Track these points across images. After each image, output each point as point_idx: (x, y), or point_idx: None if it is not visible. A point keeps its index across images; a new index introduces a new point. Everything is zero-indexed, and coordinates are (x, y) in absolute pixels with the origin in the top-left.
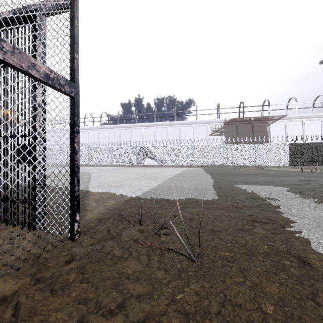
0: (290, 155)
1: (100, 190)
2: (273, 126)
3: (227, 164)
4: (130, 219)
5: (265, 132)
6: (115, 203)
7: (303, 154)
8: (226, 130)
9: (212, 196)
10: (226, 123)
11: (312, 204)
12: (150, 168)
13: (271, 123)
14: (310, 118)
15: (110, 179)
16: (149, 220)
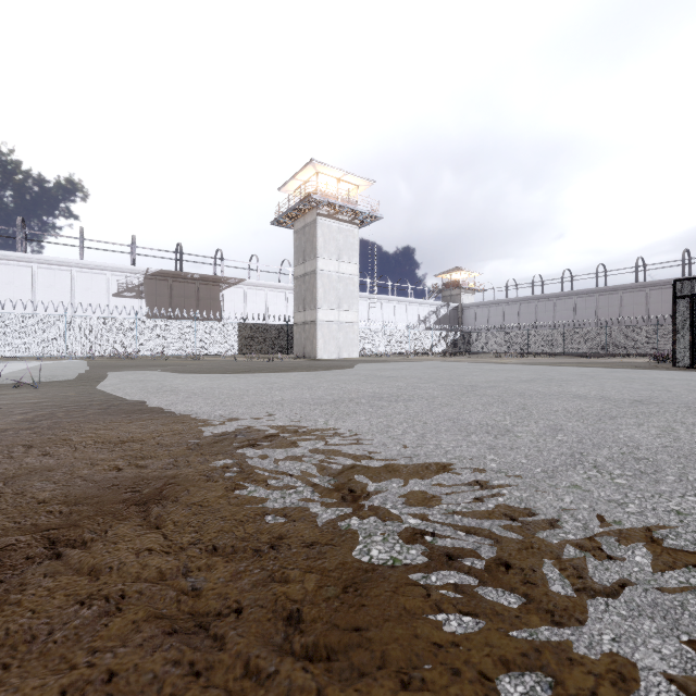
0: (240, 339)
1: None
2: (229, 294)
3: (145, 354)
4: None
5: (216, 301)
6: None
7: (254, 338)
8: (149, 290)
9: (68, 378)
10: (149, 277)
11: (139, 375)
12: None
13: (225, 289)
14: (274, 288)
15: None
16: (3, 387)
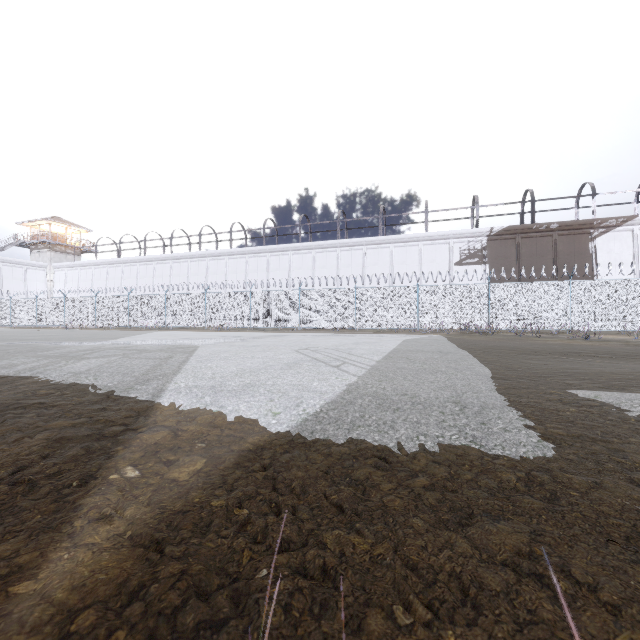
0: None
1: (188, 401)
2: (605, 242)
3: (499, 327)
4: (224, 611)
5: (584, 255)
6: (205, 468)
7: None
8: (493, 253)
9: (531, 439)
10: (493, 238)
11: None
12: (328, 335)
13: (598, 236)
14: None
15: (229, 366)
16: (311, 635)
